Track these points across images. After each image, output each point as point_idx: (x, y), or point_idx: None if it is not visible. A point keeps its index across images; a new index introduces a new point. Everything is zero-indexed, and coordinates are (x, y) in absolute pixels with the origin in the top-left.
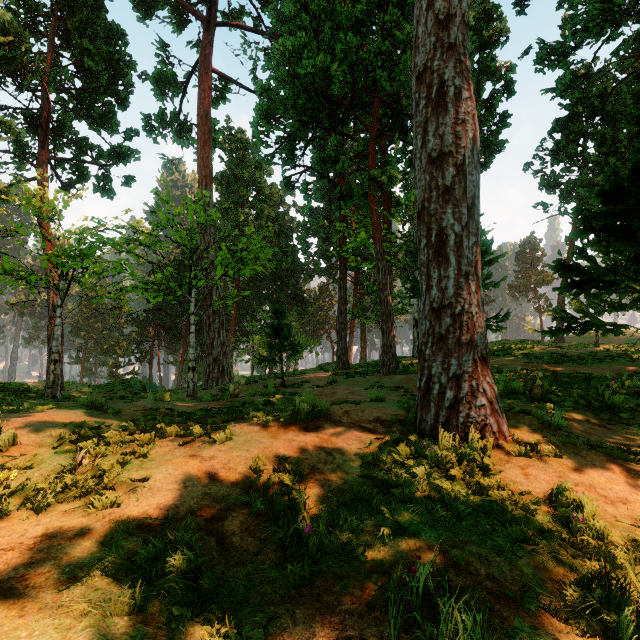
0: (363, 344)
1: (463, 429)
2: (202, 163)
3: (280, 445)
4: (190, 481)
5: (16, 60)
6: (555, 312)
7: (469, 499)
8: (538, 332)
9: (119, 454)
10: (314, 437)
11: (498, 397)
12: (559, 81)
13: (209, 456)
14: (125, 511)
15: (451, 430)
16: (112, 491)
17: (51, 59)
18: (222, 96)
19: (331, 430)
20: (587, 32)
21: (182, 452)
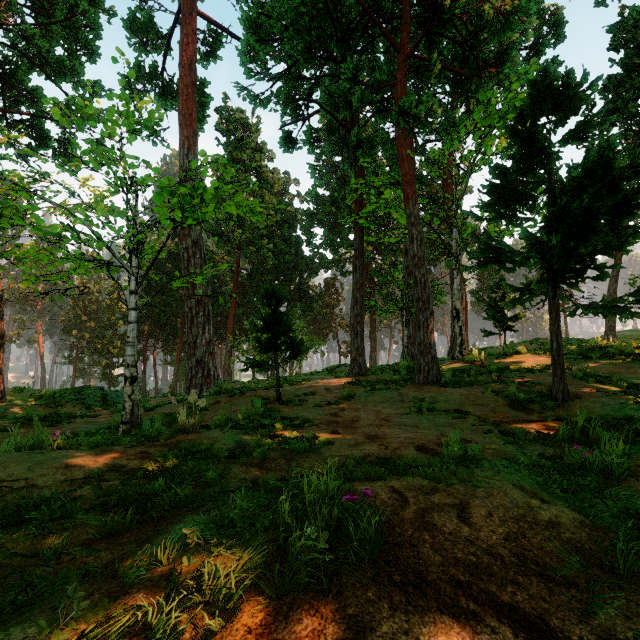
0: (373, 344)
1: None
2: (184, 121)
3: None
4: None
5: None
6: None
7: None
8: None
9: None
10: None
11: None
12: (633, 8)
13: None
14: None
15: None
16: None
17: None
18: (212, 51)
19: None
20: None
21: None
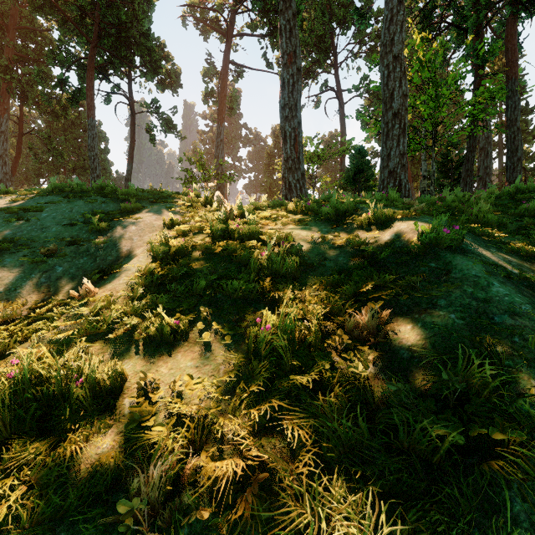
0: None
1: None
2: None
3: None
4: None
5: None
6: None
7: None
8: None
9: None
10: None
11: None
12: None
13: None
14: None
15: None
16: None
17: None
18: None
19: None
20: None
21: None
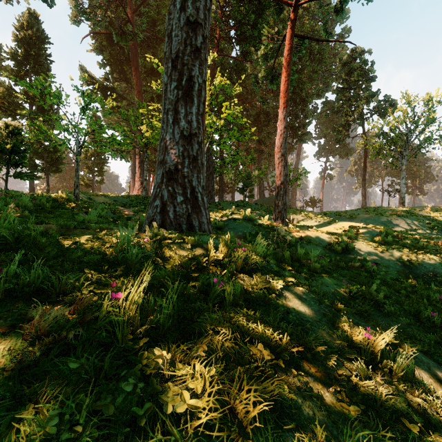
0: None
1: None
2: None
3: None
4: None
5: None
6: None
7: None
8: None
9: None
10: None
11: None
12: None
13: None
14: None
15: None
16: None
17: None
18: None
19: None
20: None
21: None
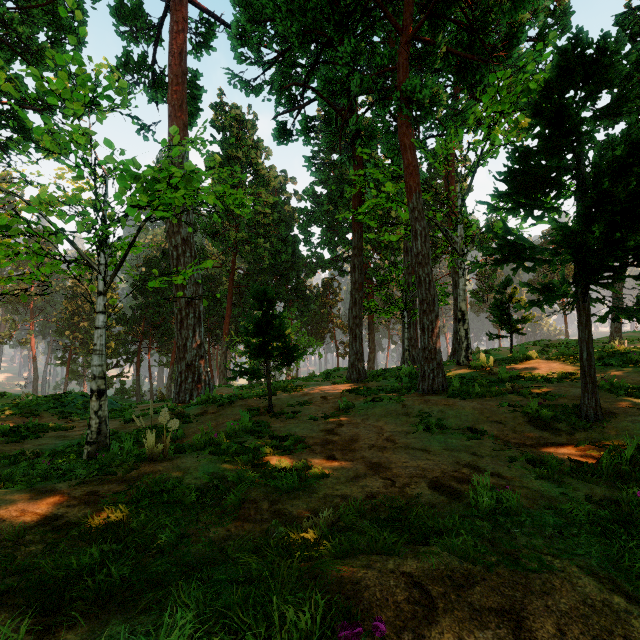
0: (371, 345)
1: None
2: (173, 112)
3: None
4: None
5: None
6: None
7: None
8: None
9: None
10: None
11: None
12: None
13: None
14: None
15: None
16: None
17: None
18: (205, 41)
19: None
20: None
21: None
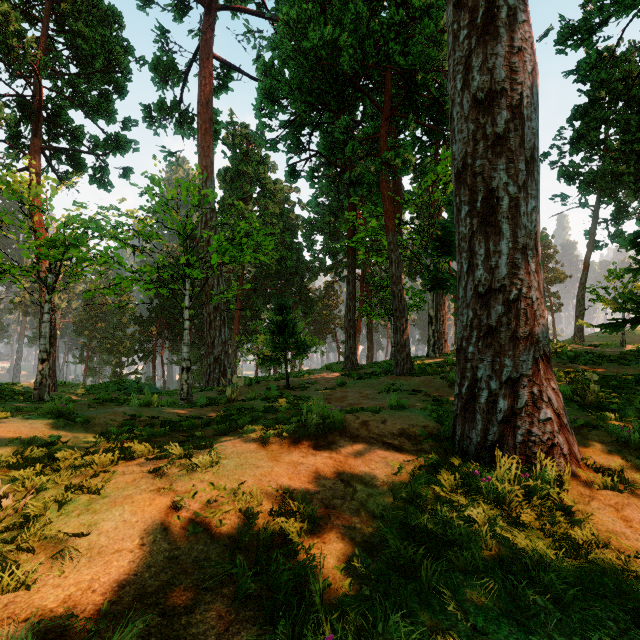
0: (370, 344)
1: (523, 450)
2: (203, 153)
3: (282, 471)
4: (151, 534)
5: (5, 42)
6: (615, 302)
7: (565, 568)
8: (595, 326)
9: (64, 486)
10: (326, 458)
11: (564, 408)
12: (584, 60)
13: (185, 490)
14: (33, 598)
15: (506, 451)
16: (29, 554)
17: (44, 43)
18: (224, 85)
19: (347, 448)
20: (617, 4)
21: (149, 483)
